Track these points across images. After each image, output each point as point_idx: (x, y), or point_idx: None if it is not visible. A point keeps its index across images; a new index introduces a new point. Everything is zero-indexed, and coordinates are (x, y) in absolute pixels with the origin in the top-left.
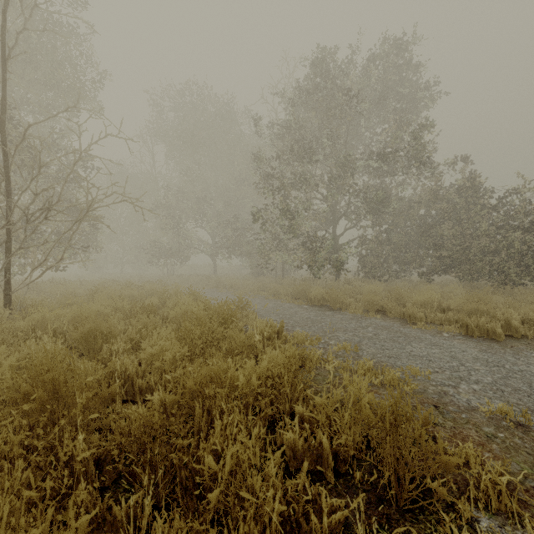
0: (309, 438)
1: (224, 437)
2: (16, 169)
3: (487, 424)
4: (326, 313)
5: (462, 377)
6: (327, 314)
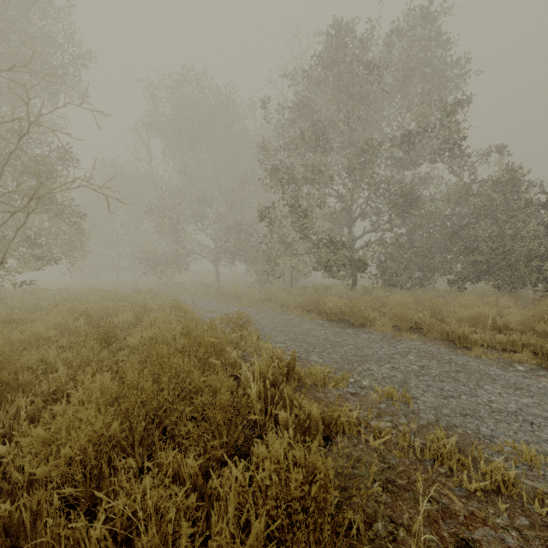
0: None
1: None
2: None
3: None
4: (347, 331)
5: None
6: (348, 332)
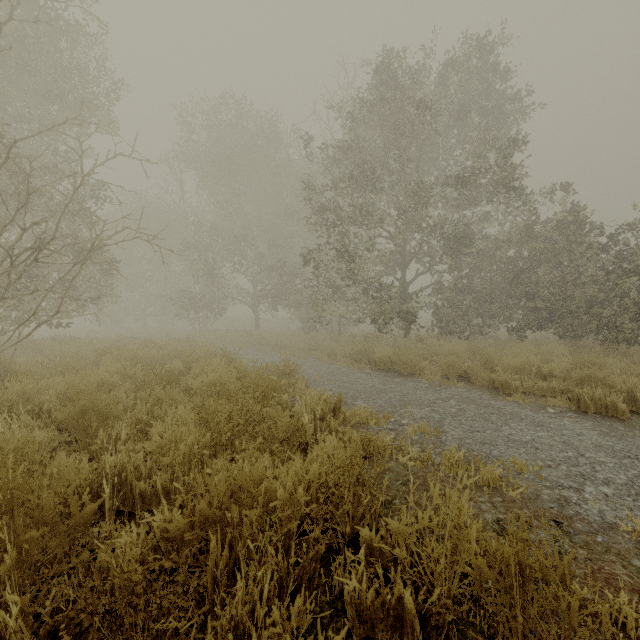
0: (382, 590)
1: (249, 604)
2: (8, 200)
3: (637, 553)
4: (395, 380)
5: (585, 474)
6: (396, 381)
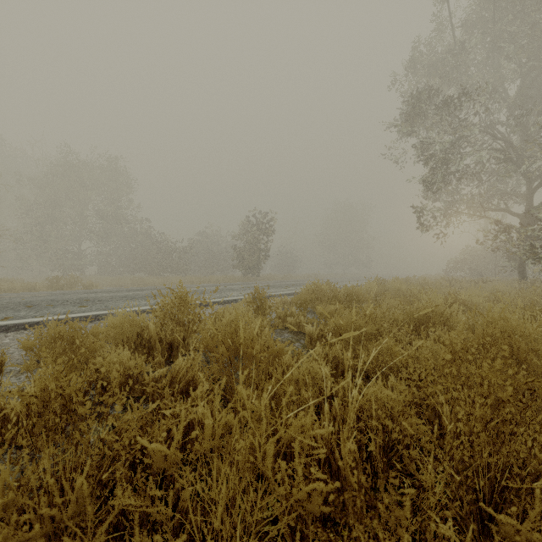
0: None
1: None
2: None
3: None
4: None
5: None
6: None
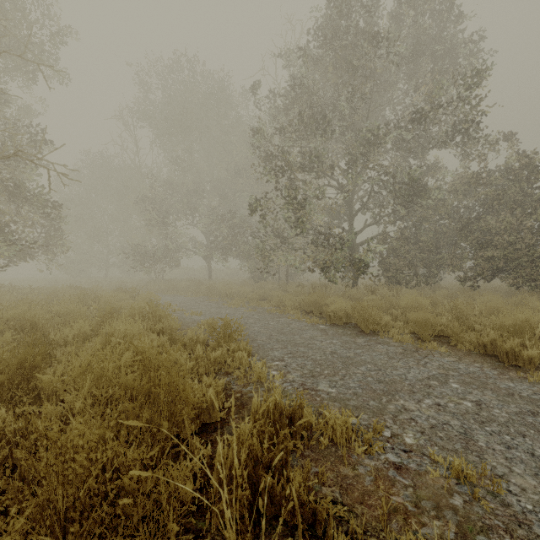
0: None
1: None
2: None
3: None
4: (357, 341)
5: None
6: (359, 343)
